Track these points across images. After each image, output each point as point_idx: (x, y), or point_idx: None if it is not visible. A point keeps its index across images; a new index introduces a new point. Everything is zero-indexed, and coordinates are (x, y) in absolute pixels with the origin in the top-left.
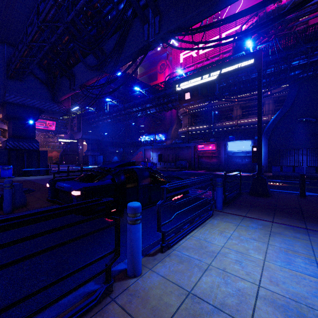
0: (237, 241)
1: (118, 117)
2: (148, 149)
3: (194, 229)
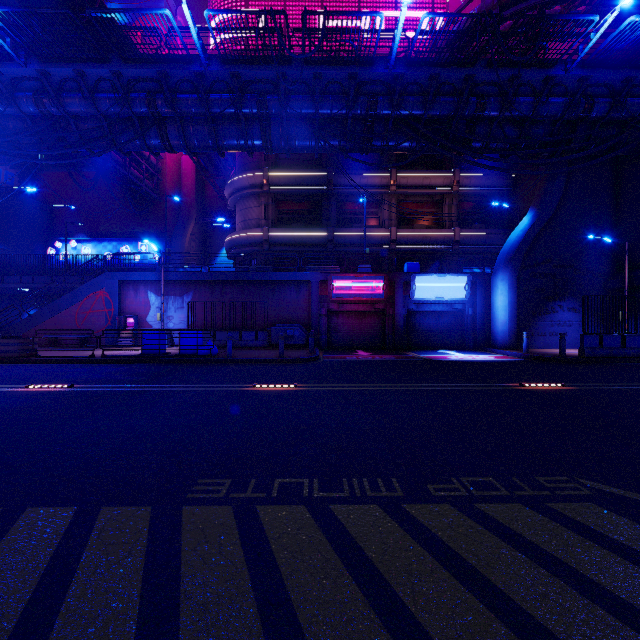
0: None
1: None
2: (139, 283)
3: None
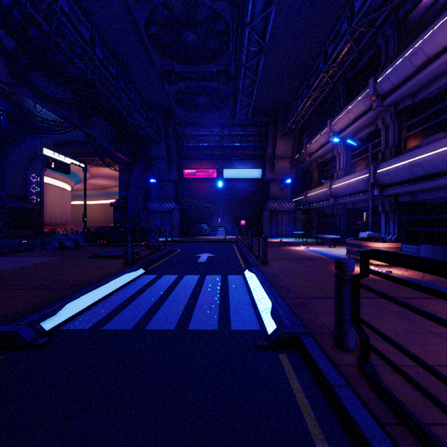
0: None
1: None
2: None
3: None
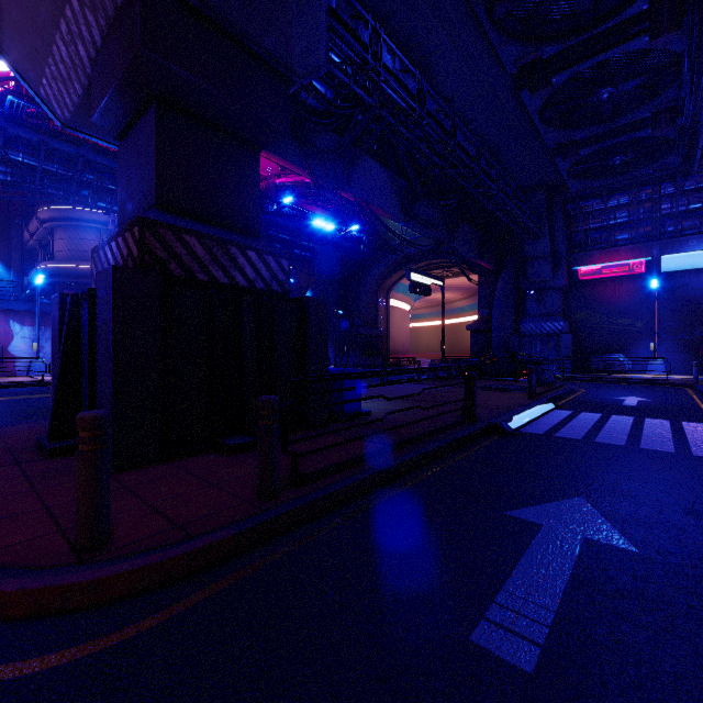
0: None
1: None
2: None
3: None
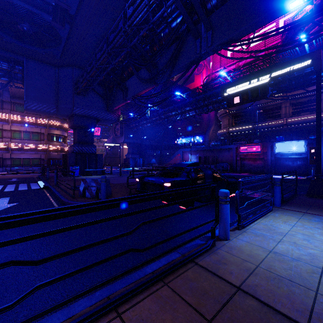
0: (301, 228)
1: (157, 121)
2: (187, 151)
3: (258, 218)
